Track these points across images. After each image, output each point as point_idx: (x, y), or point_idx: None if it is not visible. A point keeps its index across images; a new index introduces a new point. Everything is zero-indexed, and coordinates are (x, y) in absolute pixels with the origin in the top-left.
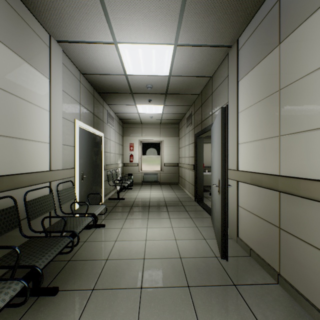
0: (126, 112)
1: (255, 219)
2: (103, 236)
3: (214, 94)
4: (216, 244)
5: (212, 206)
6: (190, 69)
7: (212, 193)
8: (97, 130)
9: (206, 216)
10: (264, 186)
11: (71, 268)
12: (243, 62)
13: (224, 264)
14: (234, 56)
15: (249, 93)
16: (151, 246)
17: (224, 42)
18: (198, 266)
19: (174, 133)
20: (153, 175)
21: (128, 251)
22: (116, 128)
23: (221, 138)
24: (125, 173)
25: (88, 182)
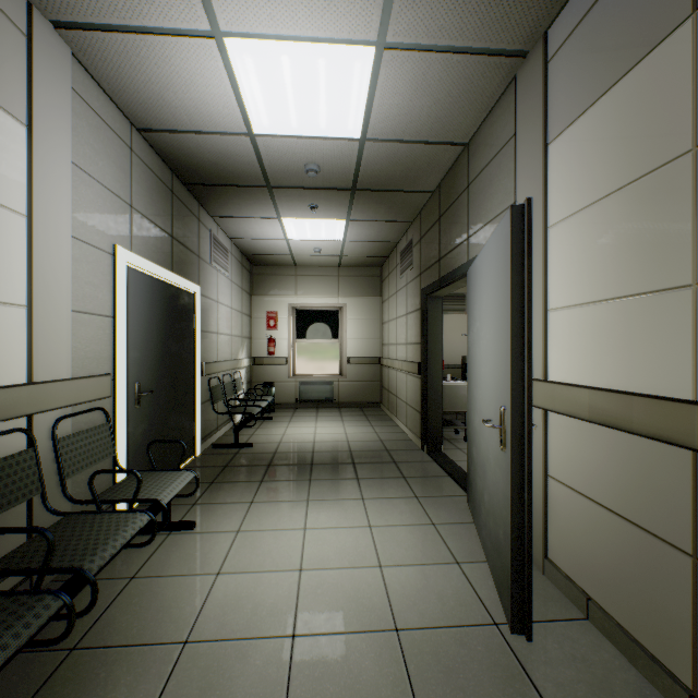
0: (257, 236)
1: (603, 518)
2: (185, 558)
3: (475, 186)
4: (490, 580)
5: (471, 469)
6: (416, 122)
7: (471, 437)
8: (183, 277)
9: (453, 491)
10: (641, 432)
11: (72, 681)
12: (562, 91)
13: (521, 650)
14: (534, 78)
15: (584, 170)
16: (314, 589)
17: (509, 39)
18: (448, 660)
19: (370, 288)
20: (323, 385)
21: (250, 610)
22: (233, 274)
23: (512, 294)
24: (257, 382)
25: (155, 409)
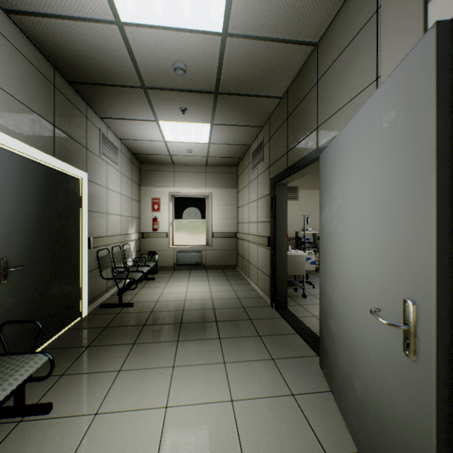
0: (141, 138)
1: None
2: None
3: (325, 79)
4: None
5: (327, 339)
6: (274, 13)
7: (327, 309)
8: (68, 163)
9: (303, 351)
10: None
11: None
12: None
13: None
14: None
15: None
16: None
17: None
18: None
19: (229, 181)
20: (194, 253)
21: None
22: (123, 168)
23: (438, 146)
24: (145, 250)
25: (30, 282)
